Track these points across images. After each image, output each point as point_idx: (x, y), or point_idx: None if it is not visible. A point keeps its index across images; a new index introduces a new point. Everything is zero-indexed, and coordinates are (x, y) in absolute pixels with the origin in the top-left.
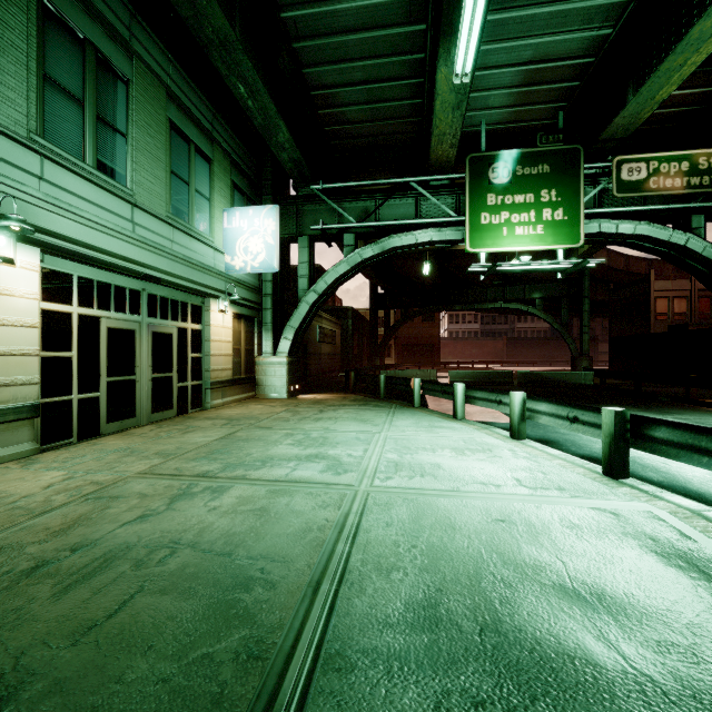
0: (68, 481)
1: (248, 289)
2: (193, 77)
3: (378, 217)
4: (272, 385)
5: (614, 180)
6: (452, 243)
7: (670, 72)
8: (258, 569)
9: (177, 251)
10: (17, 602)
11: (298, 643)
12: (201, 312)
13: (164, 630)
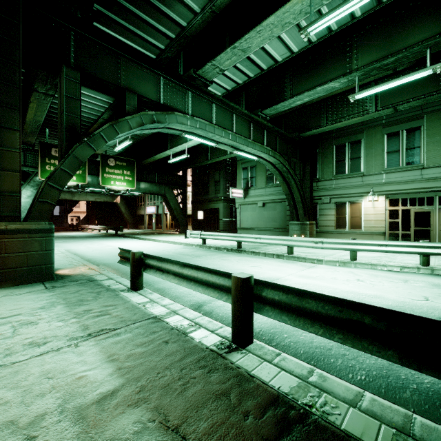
0: None
1: None
2: None
3: None
4: None
5: None
6: None
7: None
8: None
9: None
10: None
11: None
12: None
13: None
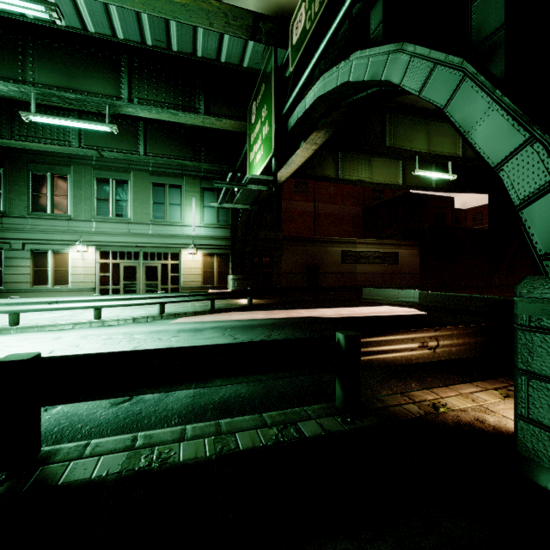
0: None
1: (217, 239)
2: None
3: None
4: None
5: (290, 53)
6: None
7: (149, 0)
8: None
9: (154, 233)
10: None
11: None
12: (179, 255)
13: None
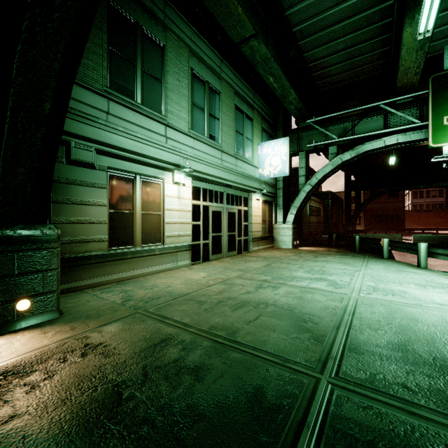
0: (209, 276)
1: (270, 186)
2: (244, 79)
3: (354, 132)
4: (283, 241)
5: None
6: (415, 142)
7: None
8: (307, 317)
9: (238, 171)
10: (220, 310)
11: (334, 342)
12: (247, 200)
13: (276, 327)
